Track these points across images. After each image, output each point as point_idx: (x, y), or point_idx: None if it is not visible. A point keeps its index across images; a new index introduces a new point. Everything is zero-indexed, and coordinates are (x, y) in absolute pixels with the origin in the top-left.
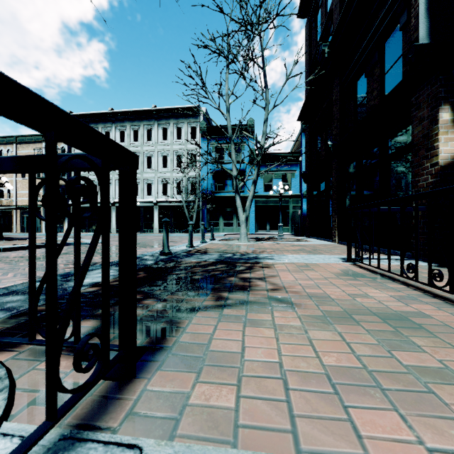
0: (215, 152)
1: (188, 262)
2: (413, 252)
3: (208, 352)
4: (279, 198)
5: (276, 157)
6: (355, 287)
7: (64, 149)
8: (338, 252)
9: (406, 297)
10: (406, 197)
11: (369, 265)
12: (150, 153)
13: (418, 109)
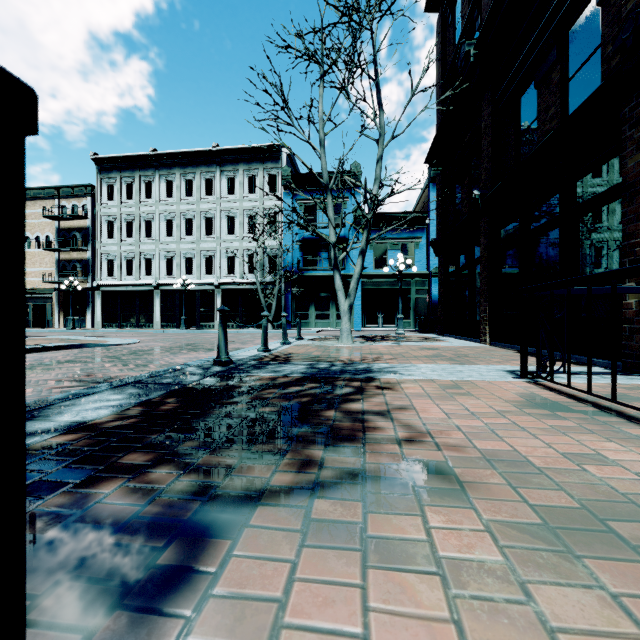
0: (303, 211)
1: (257, 377)
2: (627, 362)
3: None
4: (398, 277)
5: (392, 218)
6: (562, 434)
7: (87, 208)
8: (497, 359)
9: None
10: None
11: (567, 386)
12: (209, 213)
13: (635, 126)
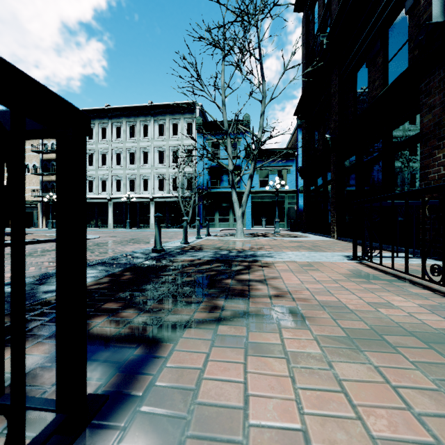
0: (211, 147)
1: (181, 260)
2: None
3: (196, 403)
4: (276, 193)
5: (272, 152)
6: (371, 292)
7: None
8: (340, 248)
9: (437, 306)
10: (431, 188)
11: (380, 265)
12: (146, 149)
13: (428, 96)
